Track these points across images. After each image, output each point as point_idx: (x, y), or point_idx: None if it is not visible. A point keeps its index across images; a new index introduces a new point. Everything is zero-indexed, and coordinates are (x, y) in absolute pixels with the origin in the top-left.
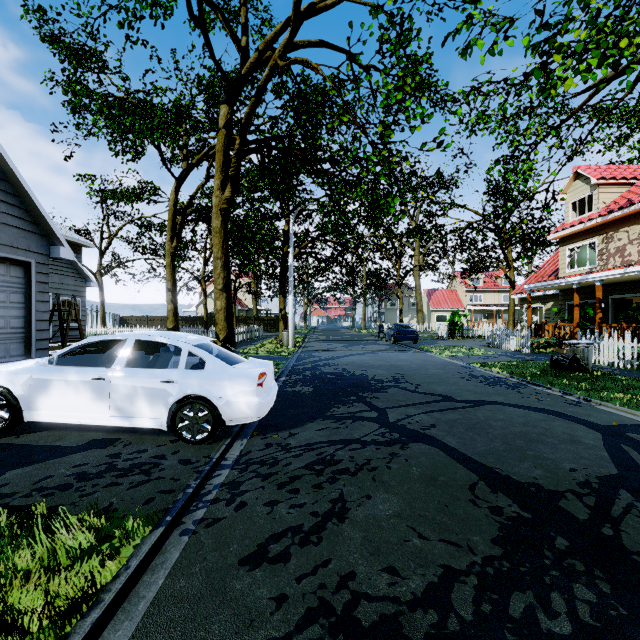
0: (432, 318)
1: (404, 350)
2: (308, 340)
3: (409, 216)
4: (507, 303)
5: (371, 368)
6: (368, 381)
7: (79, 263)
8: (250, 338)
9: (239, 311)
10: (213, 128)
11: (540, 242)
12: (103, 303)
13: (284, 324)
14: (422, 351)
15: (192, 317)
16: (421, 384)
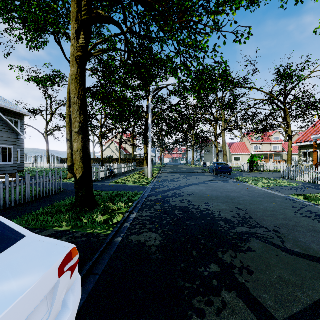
0: (232, 159)
1: (226, 180)
2: (161, 172)
3: (219, 102)
4: (275, 150)
5: (212, 200)
6: (218, 222)
7: (10, 123)
8: (127, 171)
9: (124, 155)
10: (103, 43)
11: (315, 108)
12: (48, 150)
13: (146, 162)
14: (239, 181)
15: (99, 158)
16: (279, 230)
